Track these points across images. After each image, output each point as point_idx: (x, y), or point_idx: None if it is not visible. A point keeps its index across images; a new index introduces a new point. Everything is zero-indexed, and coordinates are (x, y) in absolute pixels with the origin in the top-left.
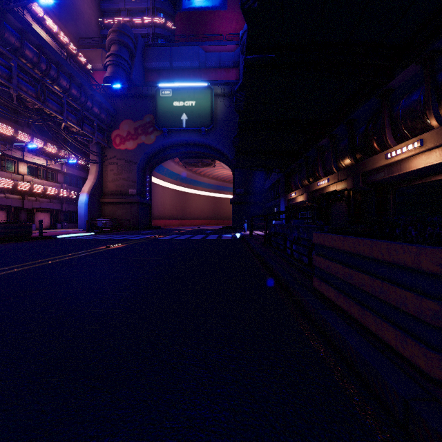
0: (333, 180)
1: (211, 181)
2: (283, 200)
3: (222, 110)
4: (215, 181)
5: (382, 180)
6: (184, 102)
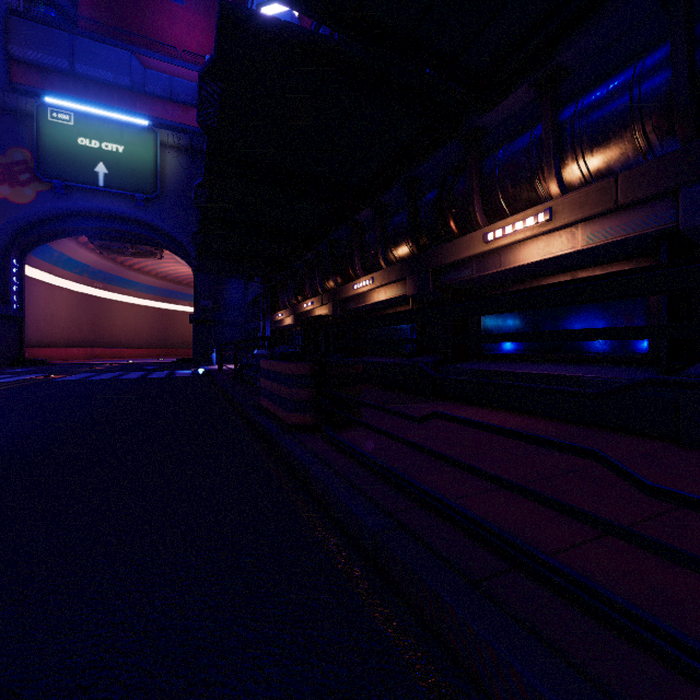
0: (318, 303)
1: (155, 281)
2: (269, 322)
3: (175, 171)
4: (161, 282)
5: (354, 309)
6: (100, 142)
